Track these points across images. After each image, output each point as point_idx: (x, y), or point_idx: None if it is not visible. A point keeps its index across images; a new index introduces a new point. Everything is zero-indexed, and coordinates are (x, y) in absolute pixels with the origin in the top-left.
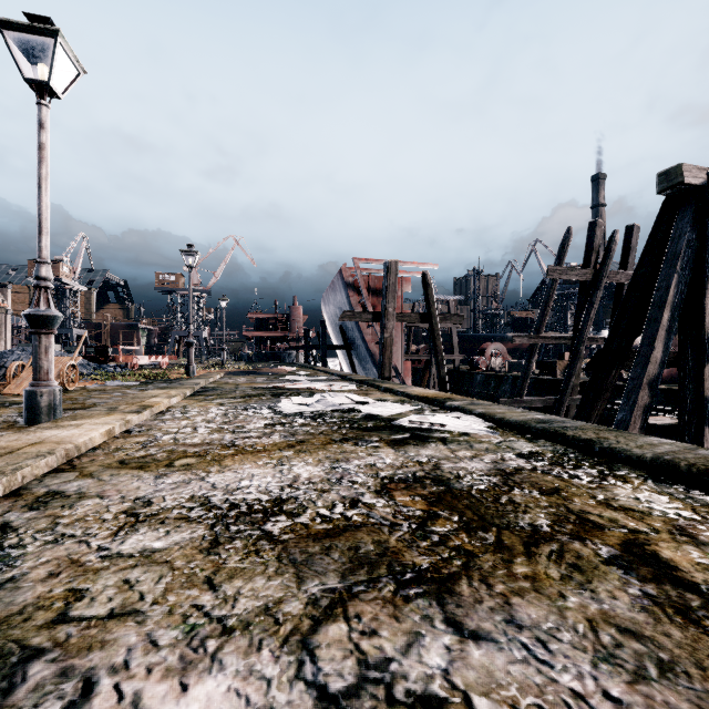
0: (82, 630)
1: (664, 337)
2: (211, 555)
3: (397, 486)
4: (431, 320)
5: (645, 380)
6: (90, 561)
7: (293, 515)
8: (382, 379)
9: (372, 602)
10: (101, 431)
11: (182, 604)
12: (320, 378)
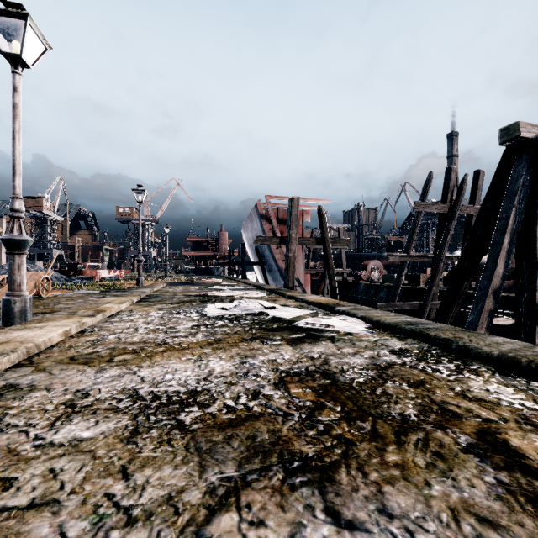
0: (1, 522)
1: (505, 256)
2: (129, 444)
3: (292, 379)
4: (325, 243)
5: (490, 290)
6: (25, 450)
7: (203, 406)
8: (287, 288)
9: (262, 490)
10: (59, 332)
11: (95, 493)
12: (240, 287)
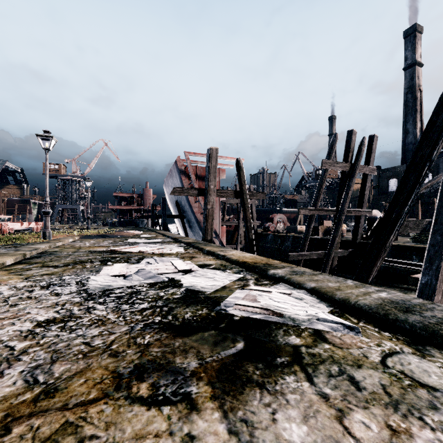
0: None
1: None
2: None
3: None
4: (243, 196)
5: None
6: None
7: None
8: (205, 241)
9: None
10: None
11: None
12: (157, 240)
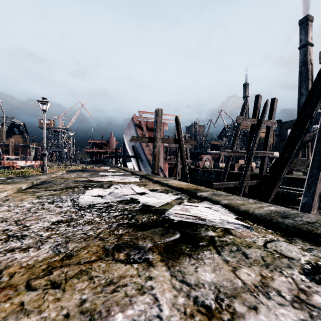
0: None
1: None
2: None
3: None
4: (180, 142)
5: (320, 177)
6: None
7: None
8: (154, 174)
9: None
10: None
11: None
12: (120, 173)
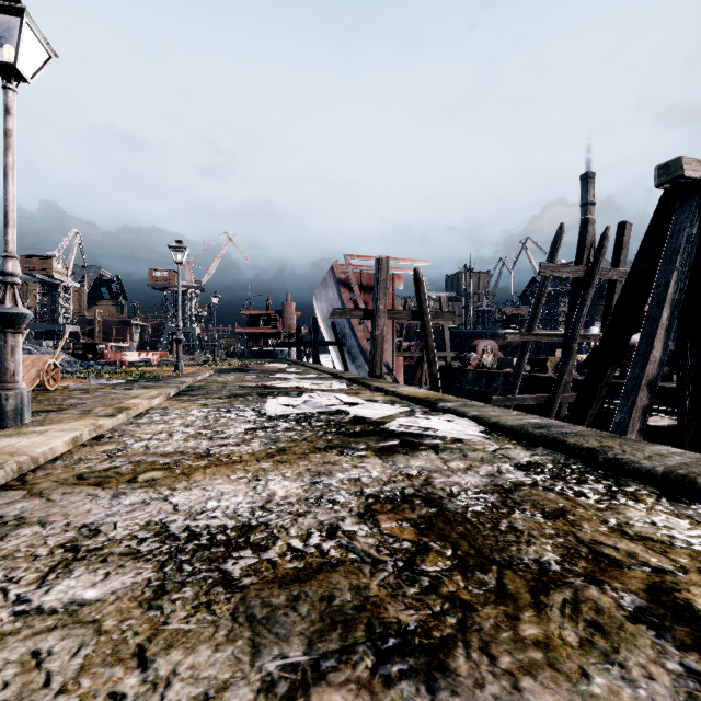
0: None
1: (663, 336)
2: (151, 610)
3: (382, 508)
4: (423, 317)
5: (644, 381)
6: None
7: (259, 549)
8: (373, 377)
9: (343, 687)
10: (65, 439)
11: (96, 693)
12: (311, 376)
